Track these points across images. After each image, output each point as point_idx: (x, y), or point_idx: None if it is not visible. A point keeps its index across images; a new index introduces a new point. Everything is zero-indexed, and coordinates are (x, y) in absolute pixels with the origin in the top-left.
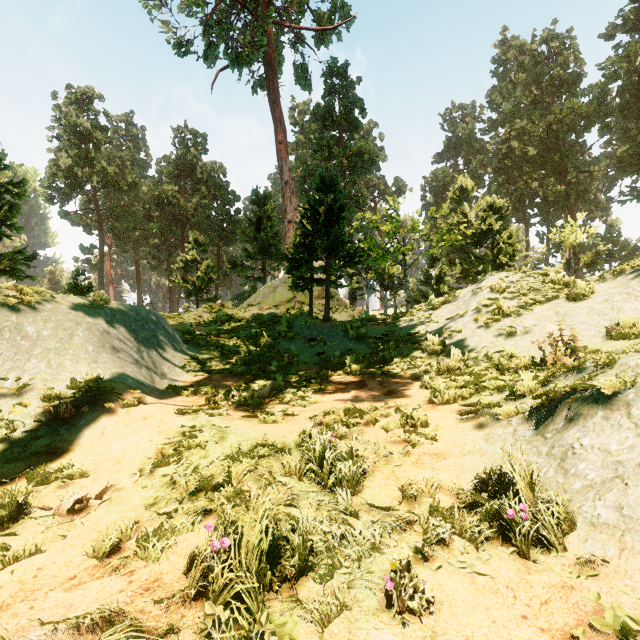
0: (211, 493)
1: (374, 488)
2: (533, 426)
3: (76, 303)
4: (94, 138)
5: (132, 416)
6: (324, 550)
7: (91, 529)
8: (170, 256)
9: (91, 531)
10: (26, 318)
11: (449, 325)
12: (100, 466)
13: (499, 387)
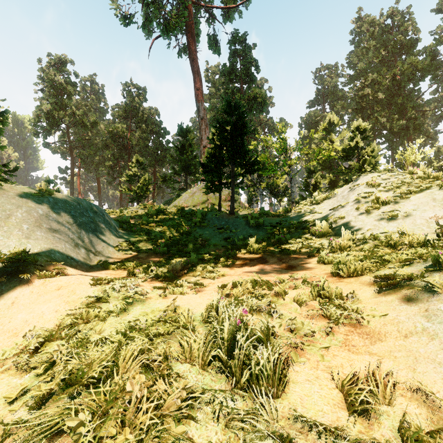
0: (85, 389)
1: (302, 384)
2: None
3: (22, 191)
4: (67, 90)
5: (47, 286)
6: None
7: None
8: (120, 174)
9: None
10: None
11: (333, 214)
12: None
13: (407, 260)
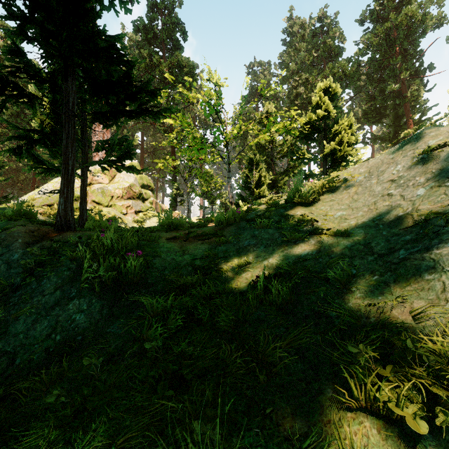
0: None
1: None
2: None
3: None
4: None
5: None
6: None
7: None
8: None
9: None
10: None
11: None
12: None
13: None
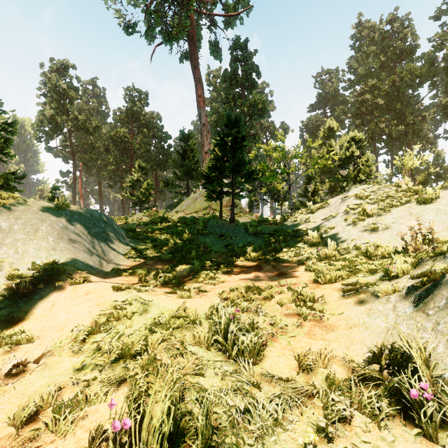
0: (129, 361)
1: (273, 358)
2: (412, 303)
3: (43, 206)
4: (69, 95)
5: (78, 292)
6: (227, 428)
7: (21, 393)
8: (122, 178)
9: (21, 395)
10: (1, 216)
11: (324, 224)
12: (46, 333)
13: (372, 270)
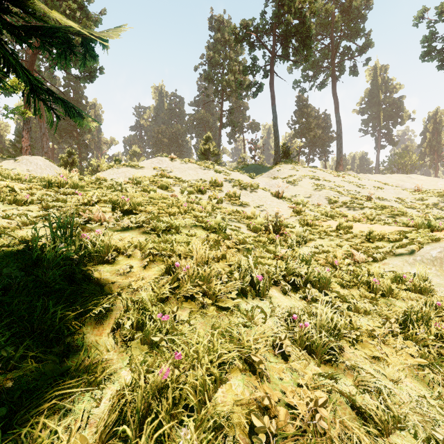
0: None
1: None
2: None
3: None
4: None
5: None
6: None
7: None
8: None
9: None
10: None
11: None
12: None
13: None
